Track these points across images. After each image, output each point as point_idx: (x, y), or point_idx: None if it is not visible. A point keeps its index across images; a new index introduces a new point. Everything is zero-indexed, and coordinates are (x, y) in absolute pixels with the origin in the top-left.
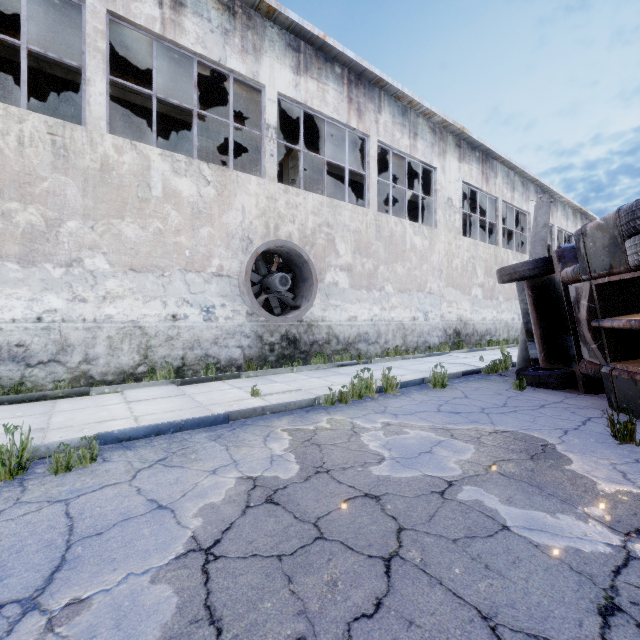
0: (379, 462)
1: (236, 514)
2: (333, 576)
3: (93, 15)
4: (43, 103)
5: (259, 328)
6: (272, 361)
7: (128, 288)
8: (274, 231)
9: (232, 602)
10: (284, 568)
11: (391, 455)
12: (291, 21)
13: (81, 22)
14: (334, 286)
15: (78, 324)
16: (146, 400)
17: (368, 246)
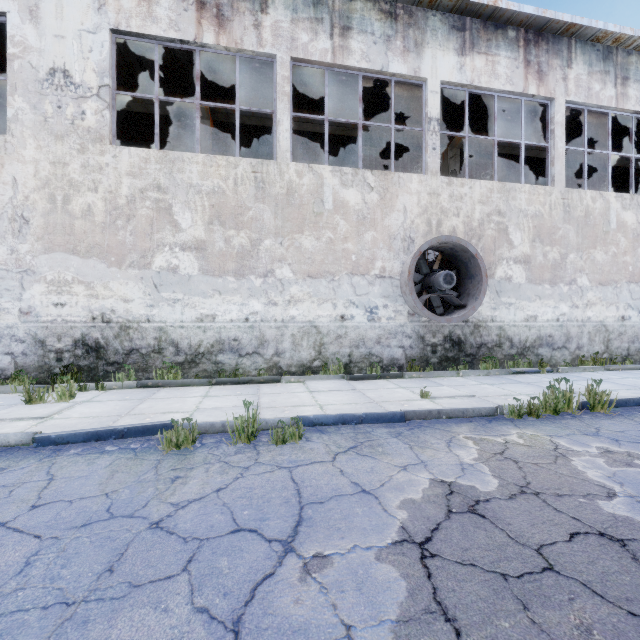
0: (609, 497)
1: (440, 516)
2: (582, 620)
3: (281, 66)
4: (240, 149)
5: (420, 328)
6: (434, 363)
7: (306, 292)
8: (436, 227)
9: (463, 606)
10: (513, 590)
11: (626, 491)
12: (455, 1)
13: (268, 76)
14: (506, 281)
15: (271, 323)
16: (324, 391)
17: (552, 231)
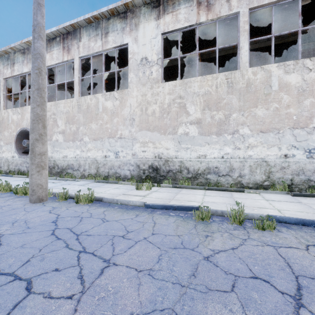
0: None
1: None
2: None
3: (243, 16)
4: (212, 71)
5: None
6: None
7: (259, 141)
8: None
9: None
10: None
11: None
12: None
13: (230, 26)
14: None
15: (236, 159)
16: (276, 201)
17: None
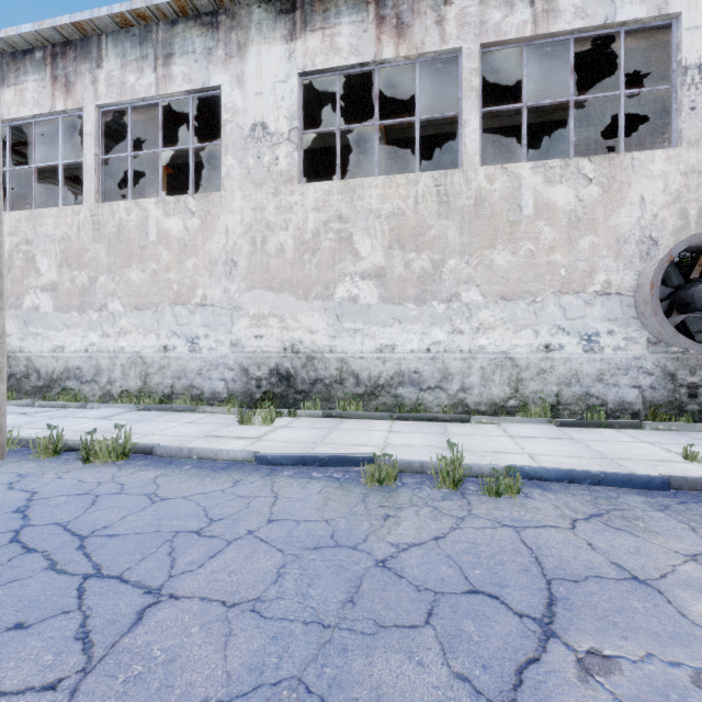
0: None
1: None
2: None
3: (468, 58)
4: (410, 166)
5: (668, 362)
6: (692, 411)
7: (499, 318)
8: (696, 219)
9: None
10: None
11: None
12: None
13: (446, 76)
14: None
15: (456, 355)
16: (529, 437)
17: None
